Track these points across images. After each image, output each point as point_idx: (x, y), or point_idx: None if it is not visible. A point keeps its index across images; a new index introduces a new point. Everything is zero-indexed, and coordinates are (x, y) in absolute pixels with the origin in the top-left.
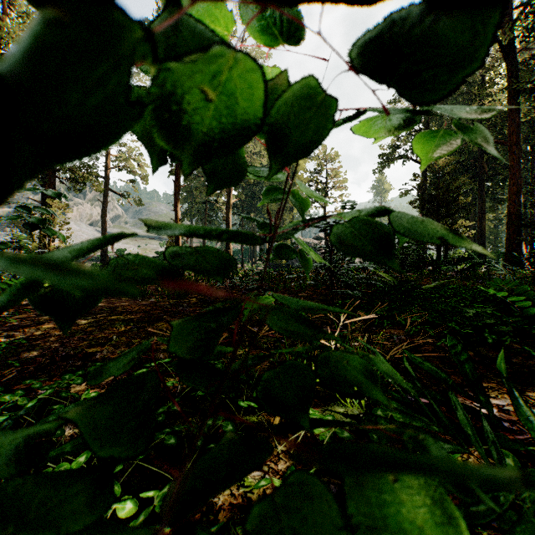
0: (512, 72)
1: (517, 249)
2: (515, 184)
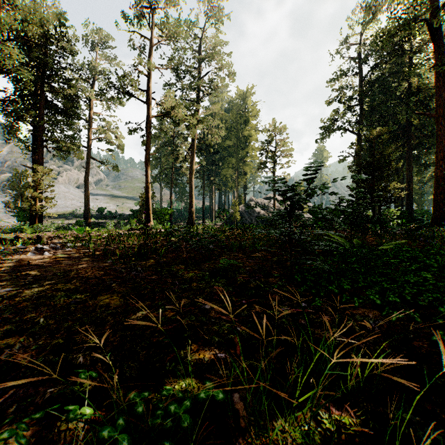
0: (438, 53)
1: (444, 208)
2: (441, 151)
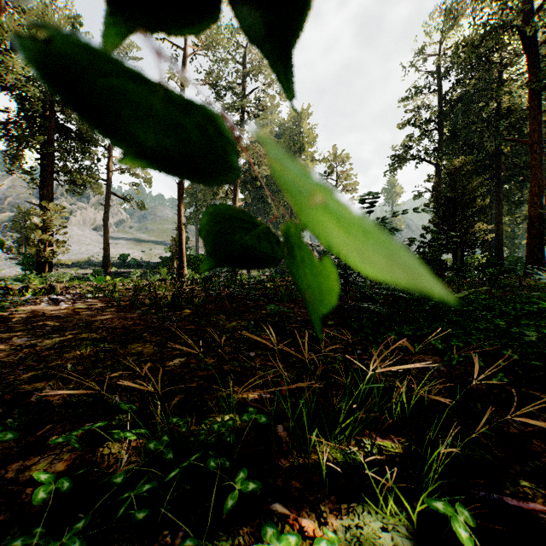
0: (533, 66)
1: (539, 254)
2: (536, 185)
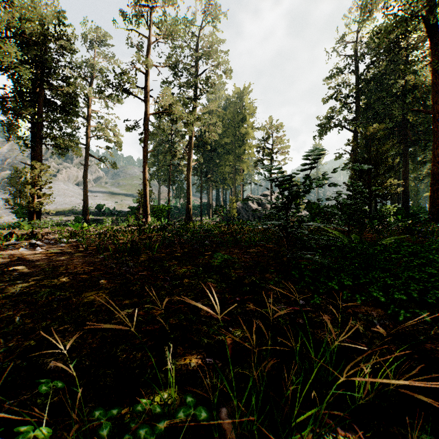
0: (435, 49)
1: None
2: (438, 147)
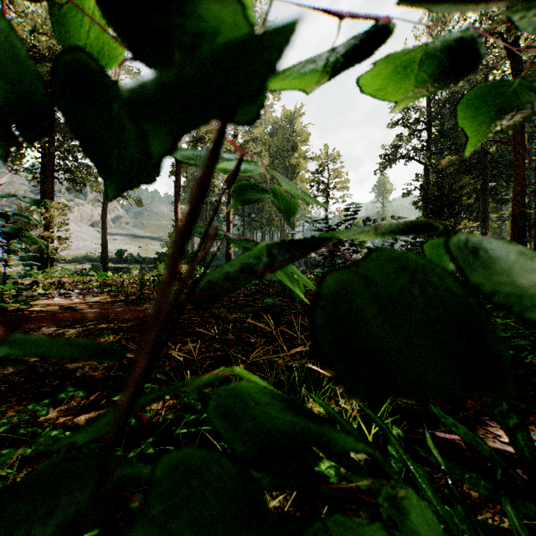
0: (516, 70)
1: None
2: (519, 184)
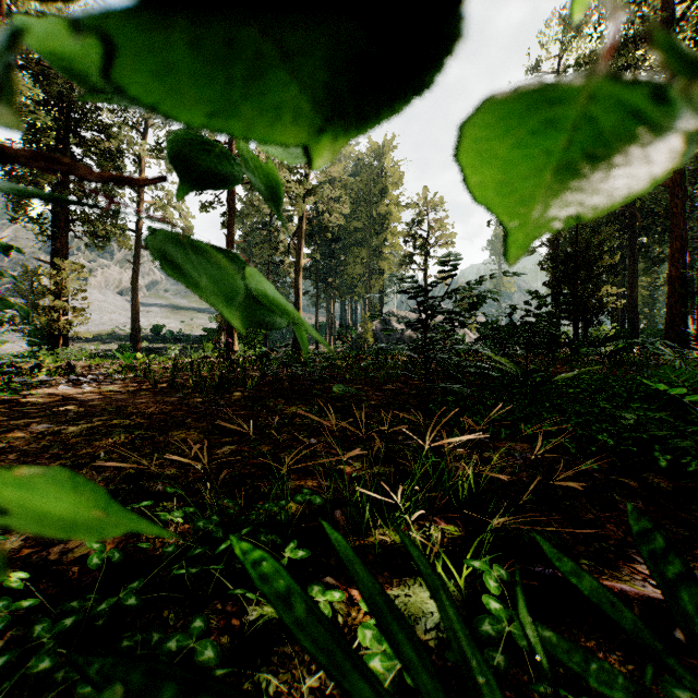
0: None
1: (682, 325)
2: (678, 238)
